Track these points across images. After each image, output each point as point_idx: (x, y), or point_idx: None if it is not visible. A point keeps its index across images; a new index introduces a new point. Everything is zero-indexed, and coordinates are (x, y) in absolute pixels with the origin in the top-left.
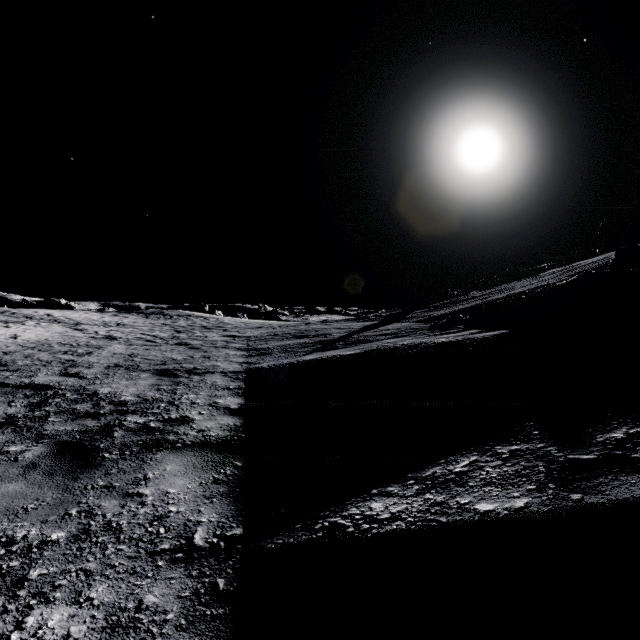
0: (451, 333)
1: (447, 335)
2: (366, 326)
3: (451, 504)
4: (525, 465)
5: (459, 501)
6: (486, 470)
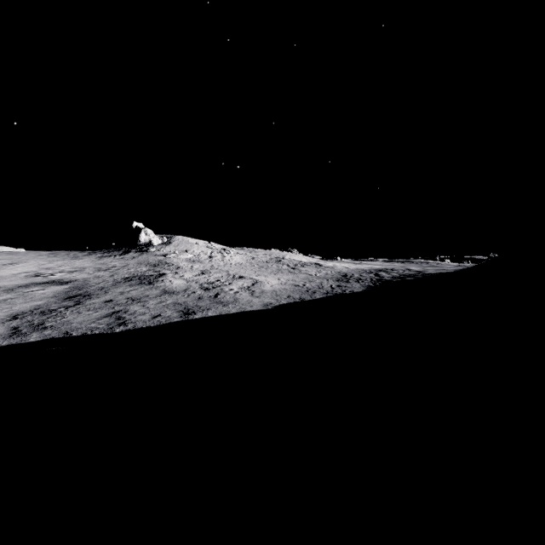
0: None
1: None
2: None
3: None
4: None
5: None
6: None
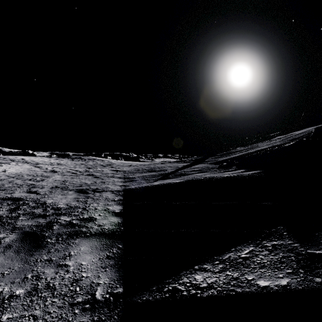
0: (230, 171)
1: (228, 172)
2: (184, 165)
3: (242, 279)
4: (282, 255)
5: (247, 278)
6: (260, 257)
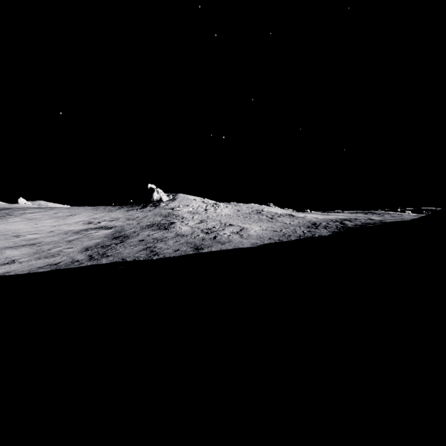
0: None
1: None
2: None
3: None
4: None
5: None
6: None
